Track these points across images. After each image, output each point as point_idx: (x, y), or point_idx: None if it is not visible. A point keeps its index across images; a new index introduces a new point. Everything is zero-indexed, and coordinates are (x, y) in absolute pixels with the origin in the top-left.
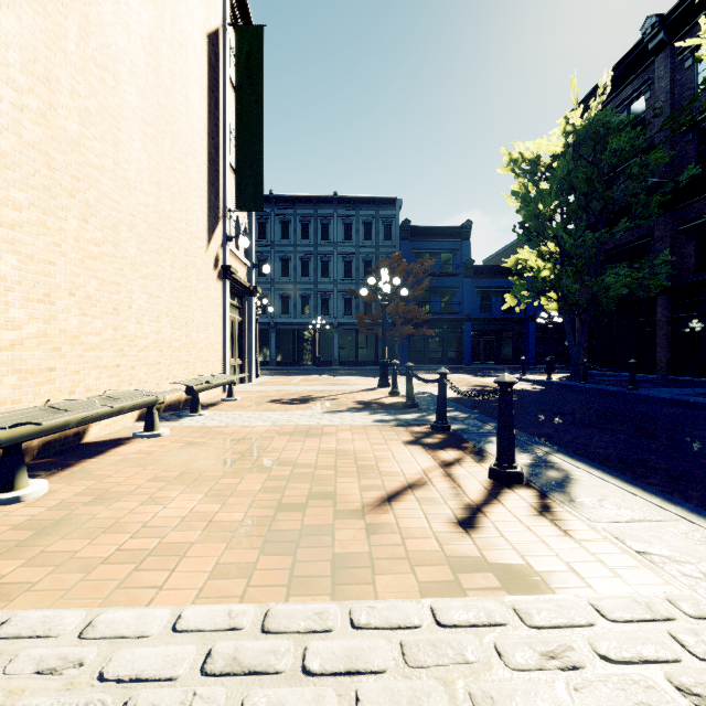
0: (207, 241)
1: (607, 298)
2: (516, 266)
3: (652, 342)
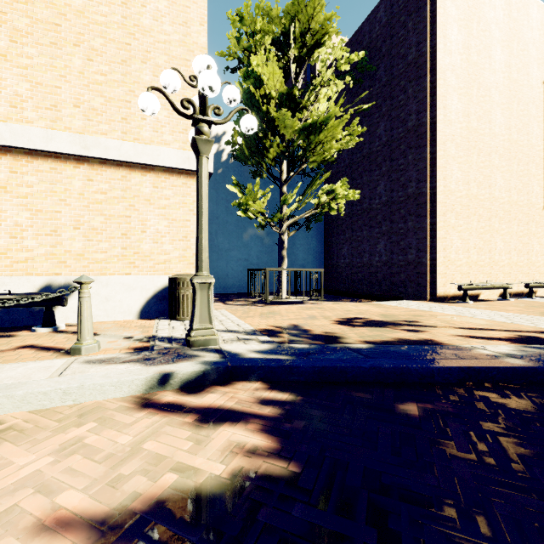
0: (543, 202)
1: None
2: None
3: None
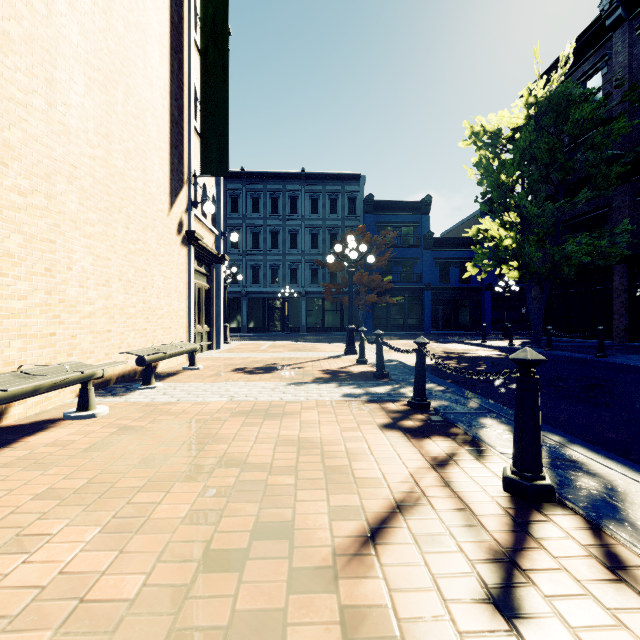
0: (170, 204)
1: (567, 266)
2: (478, 236)
3: (609, 309)
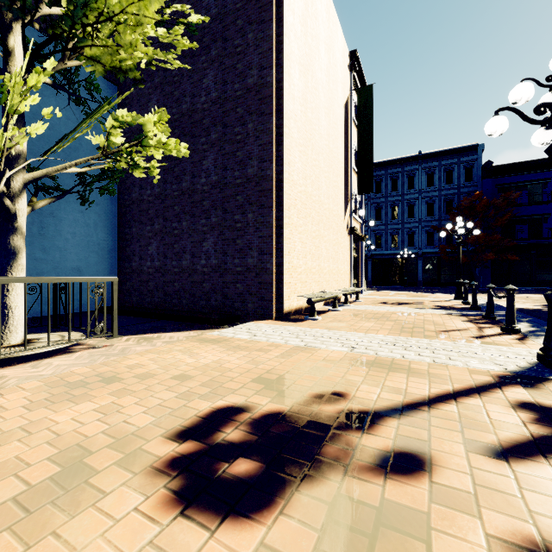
0: (344, 216)
1: None
2: None
3: None
